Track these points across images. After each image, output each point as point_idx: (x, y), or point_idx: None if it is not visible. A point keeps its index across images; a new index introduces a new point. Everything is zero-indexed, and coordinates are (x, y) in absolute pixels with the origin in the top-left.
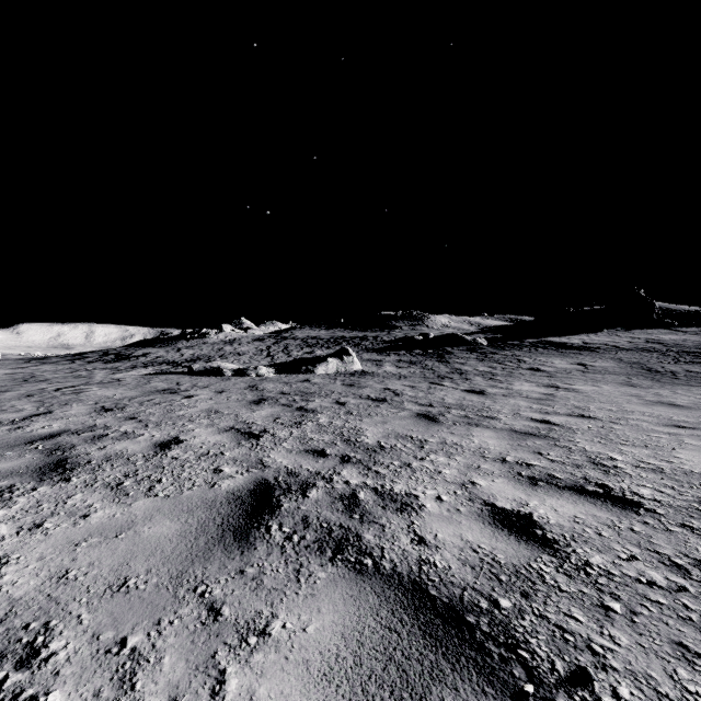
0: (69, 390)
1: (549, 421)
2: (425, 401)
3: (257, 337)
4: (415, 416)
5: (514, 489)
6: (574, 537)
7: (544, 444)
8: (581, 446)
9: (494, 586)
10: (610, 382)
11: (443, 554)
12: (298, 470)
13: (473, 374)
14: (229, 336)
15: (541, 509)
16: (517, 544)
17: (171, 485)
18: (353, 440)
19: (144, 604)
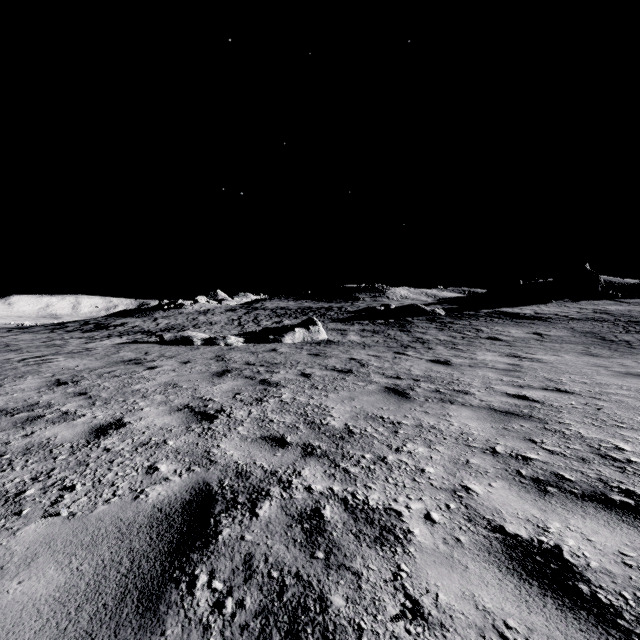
0: (34, 360)
1: (526, 396)
2: (392, 372)
3: (230, 308)
4: (384, 391)
5: (520, 499)
6: (639, 599)
7: (533, 427)
8: (574, 430)
9: None
10: (570, 352)
11: None
12: (250, 468)
13: (435, 343)
14: (203, 307)
15: (569, 539)
16: (562, 619)
17: (84, 495)
18: (317, 423)
19: None
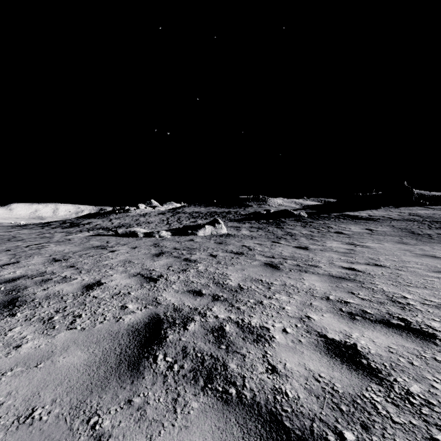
0: (35, 246)
1: (354, 268)
2: (269, 254)
3: (161, 212)
4: (263, 265)
5: (339, 322)
6: (392, 366)
7: (354, 285)
8: (380, 287)
9: (337, 417)
10: (389, 241)
11: (292, 383)
12: (181, 306)
13: (299, 235)
14: (143, 211)
15: (362, 340)
16: (349, 373)
17: (88, 319)
18: (221, 283)
19: (42, 437)
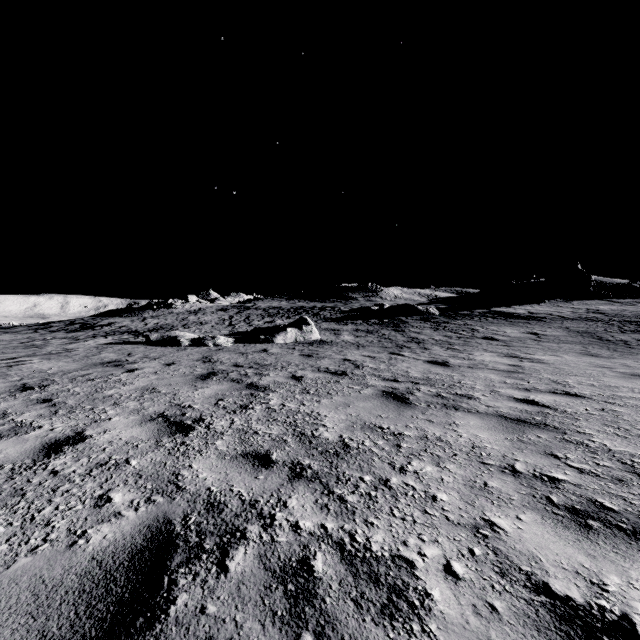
0: (5, 362)
1: (535, 401)
2: (388, 374)
3: (221, 308)
4: (381, 395)
5: (560, 539)
6: None
7: (551, 438)
8: (598, 441)
9: None
10: (569, 352)
11: None
12: (225, 497)
13: (430, 343)
14: (194, 306)
15: (638, 603)
16: None
17: (6, 541)
18: (308, 435)
19: None
